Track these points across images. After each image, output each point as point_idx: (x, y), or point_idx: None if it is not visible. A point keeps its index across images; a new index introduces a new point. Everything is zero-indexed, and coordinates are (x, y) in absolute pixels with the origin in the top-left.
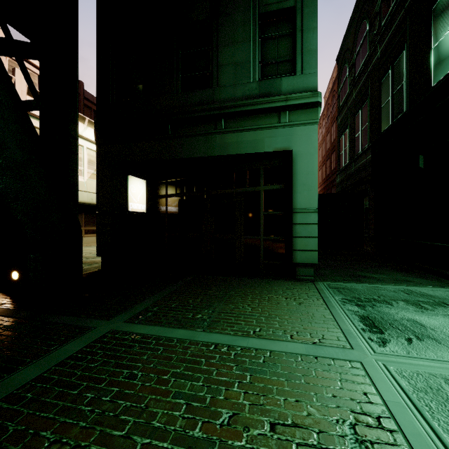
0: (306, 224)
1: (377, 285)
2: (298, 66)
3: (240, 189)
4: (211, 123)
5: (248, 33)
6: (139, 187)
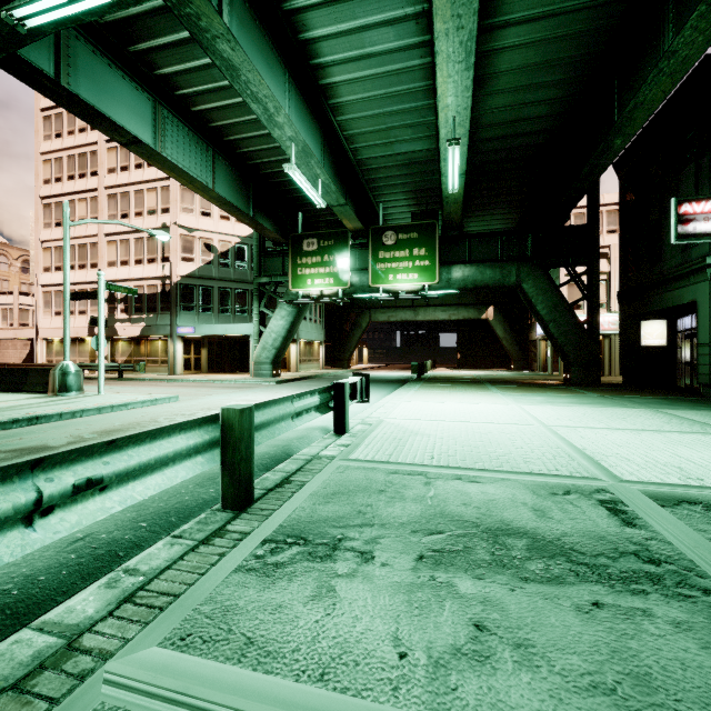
0: (703, 355)
1: None
2: None
3: None
4: (659, 287)
5: None
6: (655, 327)
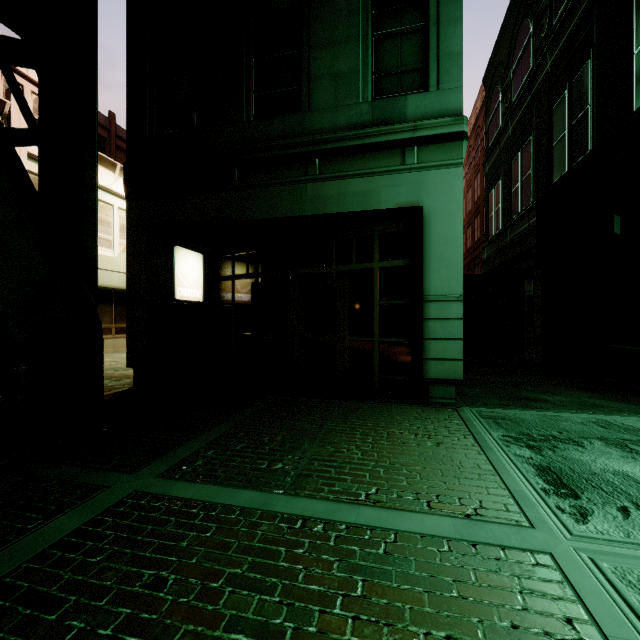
0: (445, 320)
1: (553, 412)
2: (432, 78)
3: (343, 267)
4: (299, 166)
5: (355, 28)
6: (192, 264)
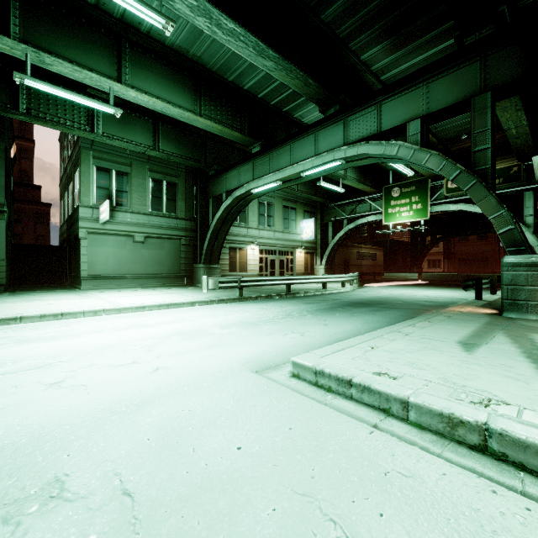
0: None
1: (37, 291)
2: None
3: None
4: None
5: None
6: None
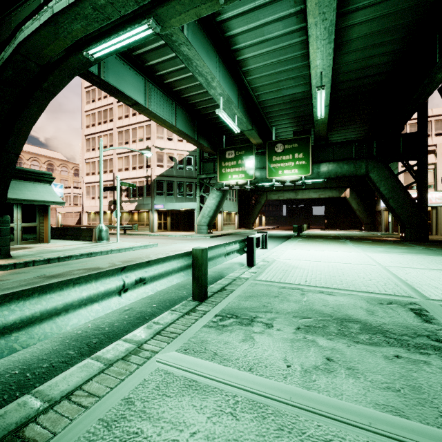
0: None
1: None
2: None
3: None
4: None
5: None
6: None
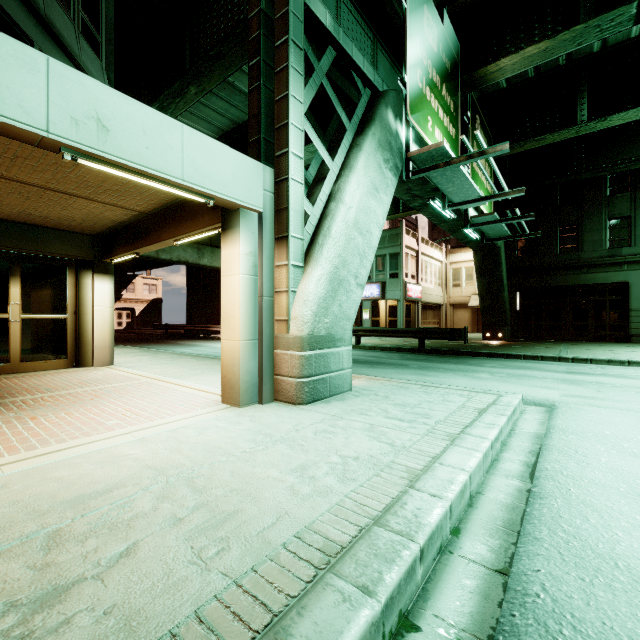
0: (637, 317)
1: None
2: (632, 243)
3: (591, 299)
4: (578, 269)
5: (601, 226)
6: (518, 297)
